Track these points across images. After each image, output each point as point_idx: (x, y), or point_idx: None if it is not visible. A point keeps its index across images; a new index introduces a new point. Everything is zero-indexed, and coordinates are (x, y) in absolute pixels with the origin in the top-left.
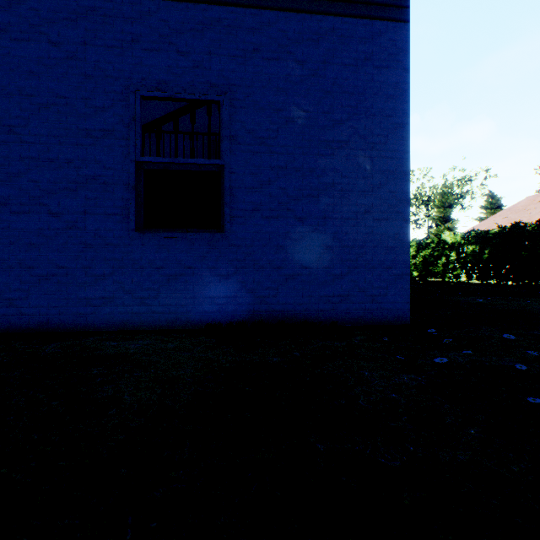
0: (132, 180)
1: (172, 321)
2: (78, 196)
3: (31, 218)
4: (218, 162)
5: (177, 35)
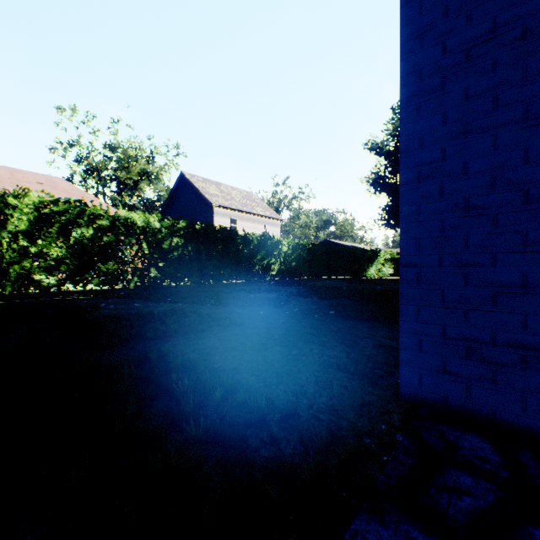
0: None
1: None
2: None
3: None
4: None
5: None
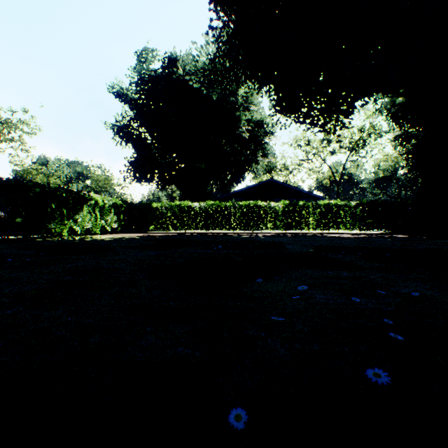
0: None
1: None
2: None
3: None
4: None
5: None
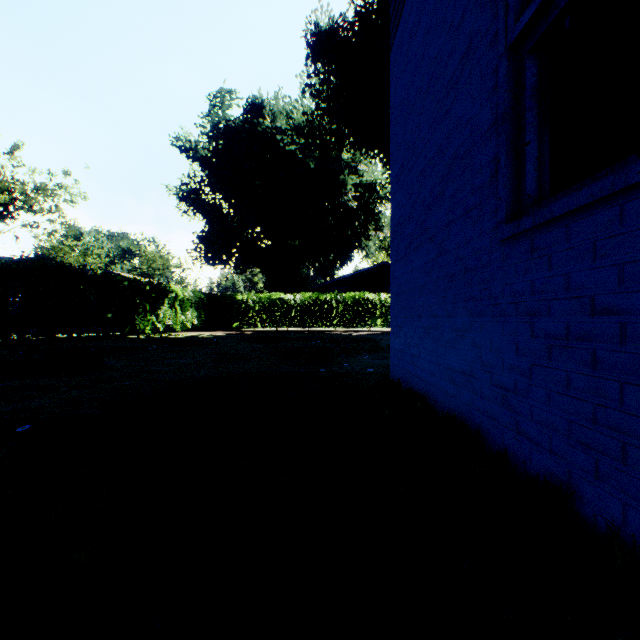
0: None
1: None
2: None
3: None
4: None
5: None
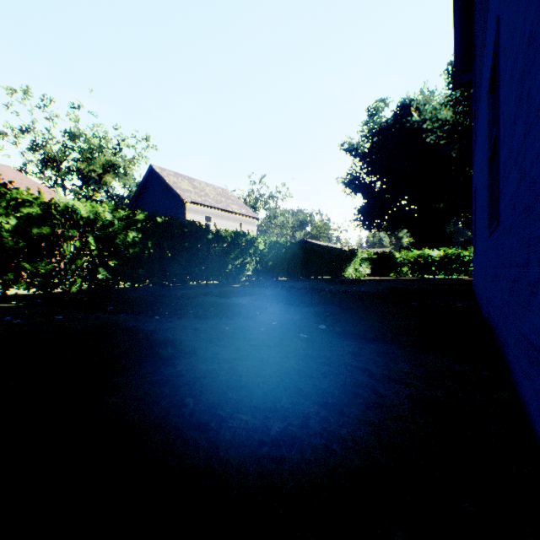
0: None
1: None
2: None
3: None
4: None
5: None
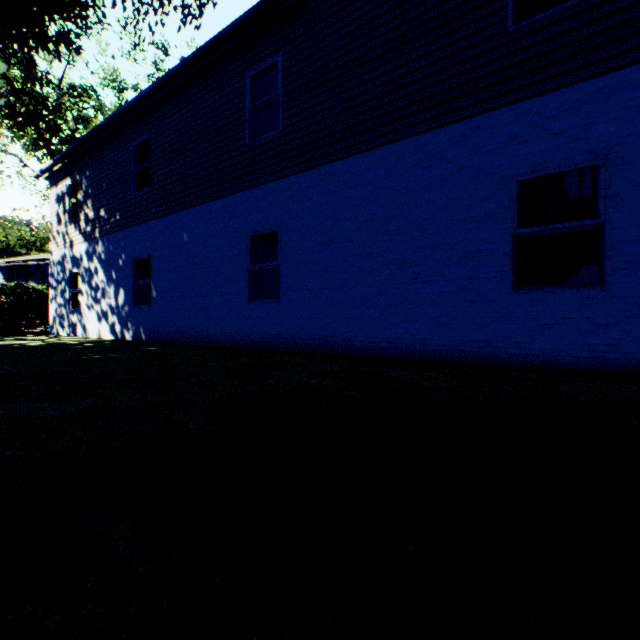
0: (509, 249)
1: (546, 363)
2: (465, 267)
3: (433, 285)
4: (596, 221)
5: (551, 121)
